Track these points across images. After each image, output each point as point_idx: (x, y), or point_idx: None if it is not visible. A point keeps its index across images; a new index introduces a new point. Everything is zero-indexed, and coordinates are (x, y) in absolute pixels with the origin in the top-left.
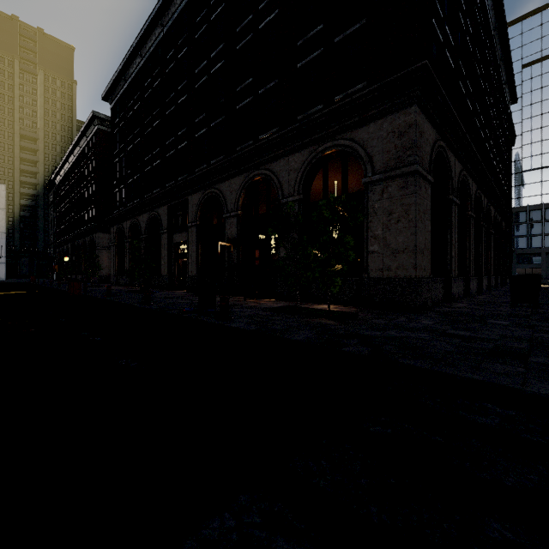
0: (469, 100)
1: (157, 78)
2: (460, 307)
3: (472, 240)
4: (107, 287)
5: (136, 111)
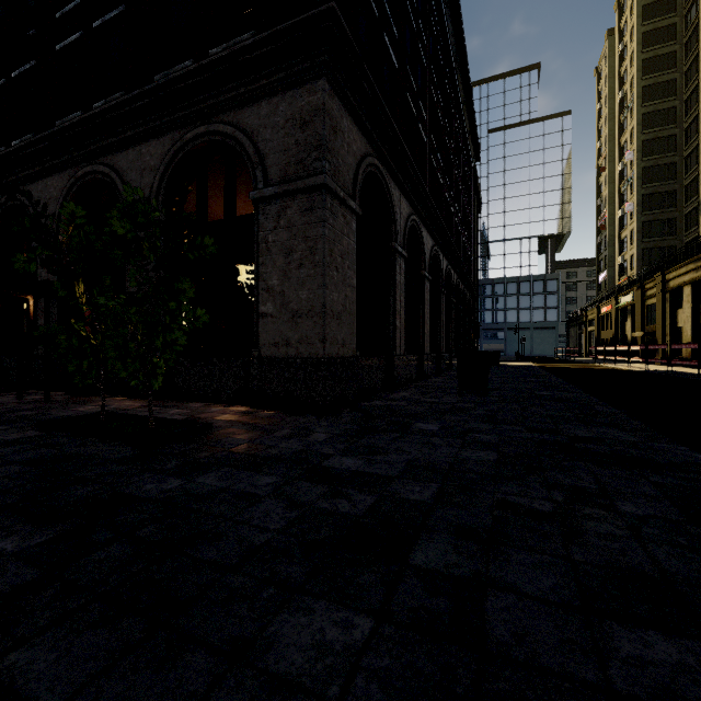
0: (423, 128)
1: None
2: (397, 398)
3: (427, 308)
4: None
5: None
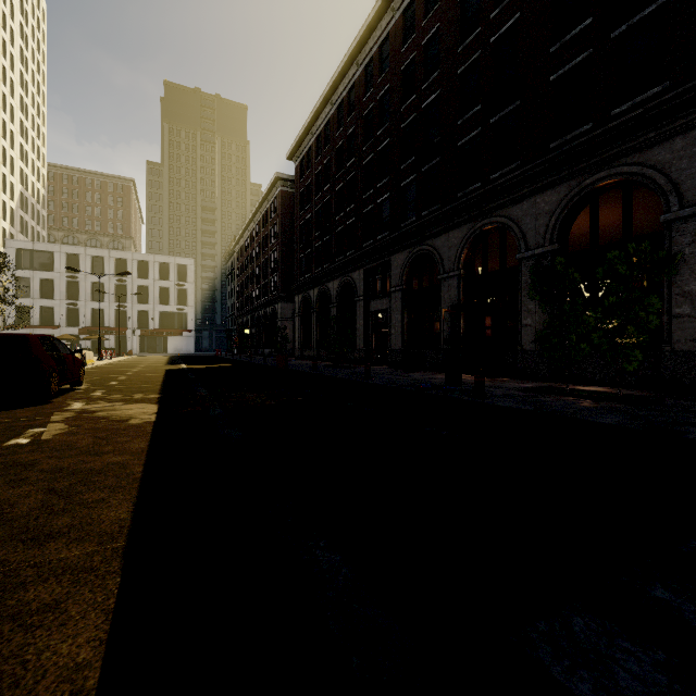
0: None
1: (351, 125)
2: None
3: None
4: (314, 361)
5: (325, 165)
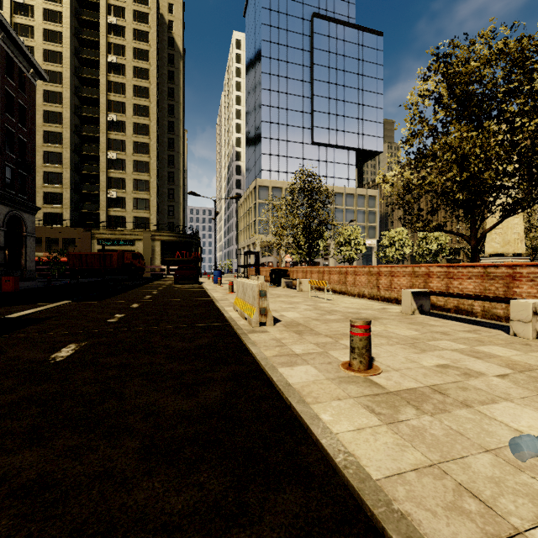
0: None
1: None
2: None
3: None
4: None
5: None
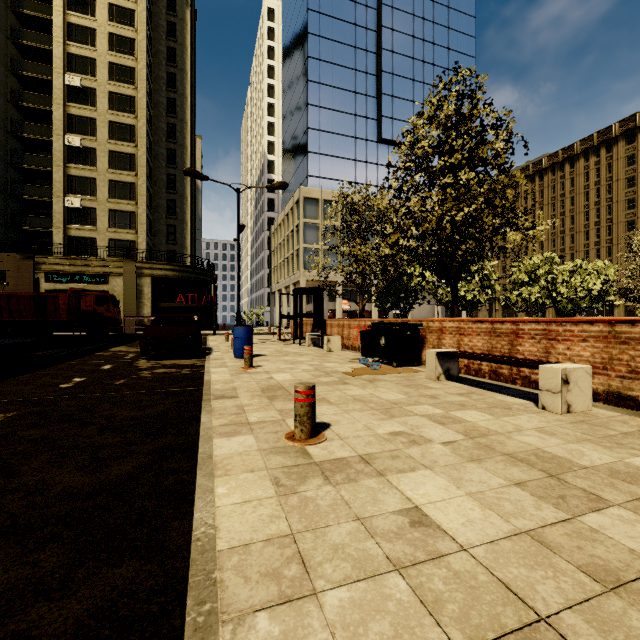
0: None
1: None
2: None
3: None
4: None
5: None
